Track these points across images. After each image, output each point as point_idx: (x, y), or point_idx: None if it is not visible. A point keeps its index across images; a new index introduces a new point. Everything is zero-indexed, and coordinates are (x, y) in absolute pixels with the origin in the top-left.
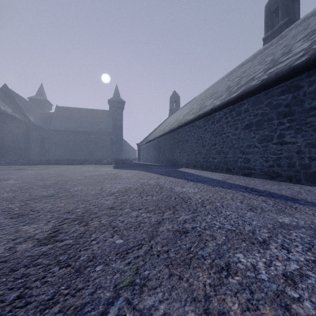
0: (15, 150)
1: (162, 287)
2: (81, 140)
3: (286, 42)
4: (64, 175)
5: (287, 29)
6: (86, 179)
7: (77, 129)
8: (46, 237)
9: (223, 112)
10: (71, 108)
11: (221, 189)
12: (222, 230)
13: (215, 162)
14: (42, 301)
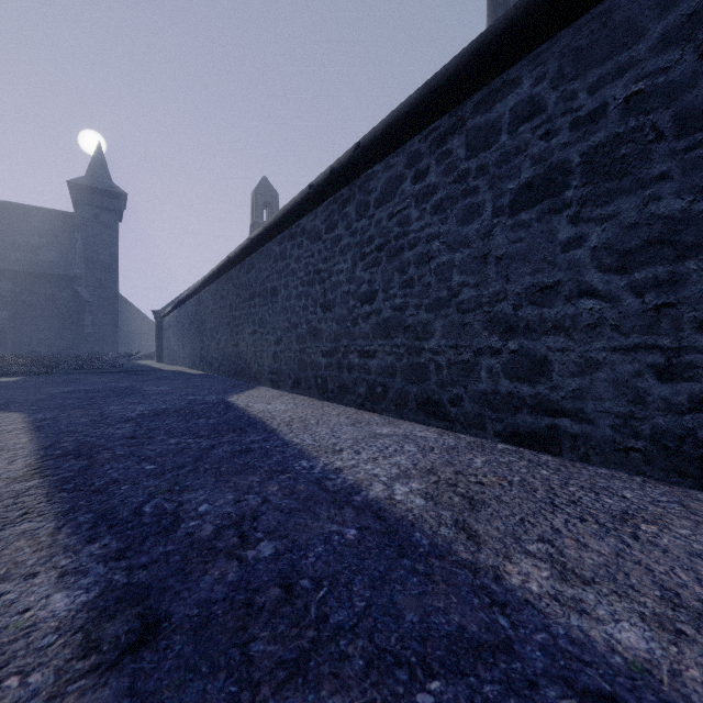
0: None
1: None
2: None
3: None
4: None
5: None
6: None
7: None
8: None
9: (408, 153)
10: None
11: None
12: None
13: (372, 369)
14: None
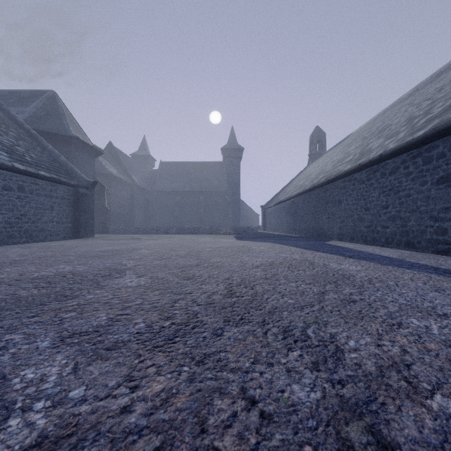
0: (120, 216)
1: (341, 326)
2: (188, 203)
3: None
4: (188, 246)
5: None
6: (216, 251)
7: (184, 188)
8: (227, 294)
9: (401, 159)
10: (176, 163)
11: (396, 268)
12: (395, 303)
13: (387, 232)
14: (259, 322)
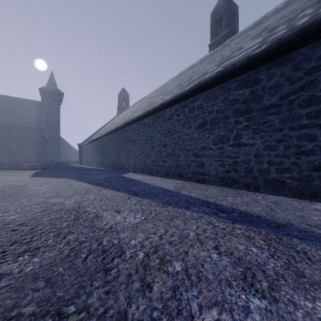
0: None
1: None
2: None
3: (231, 47)
4: None
5: (229, 39)
6: None
7: None
8: None
9: (175, 108)
10: None
11: (177, 210)
12: None
13: (166, 166)
14: None
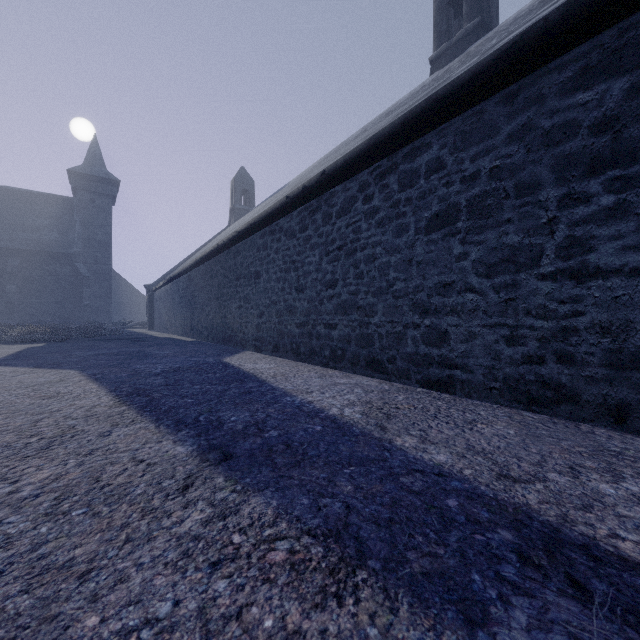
0: None
1: None
2: None
3: None
4: None
5: (479, 41)
6: None
7: None
8: None
9: (359, 181)
10: None
11: None
12: None
13: (334, 337)
14: None
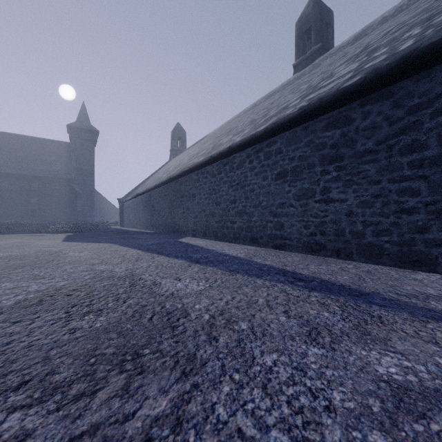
0: None
1: None
2: (11, 190)
3: (322, 70)
4: None
5: (320, 58)
6: None
7: (4, 169)
8: None
9: (247, 153)
10: None
11: (247, 278)
12: None
13: (235, 228)
14: None
